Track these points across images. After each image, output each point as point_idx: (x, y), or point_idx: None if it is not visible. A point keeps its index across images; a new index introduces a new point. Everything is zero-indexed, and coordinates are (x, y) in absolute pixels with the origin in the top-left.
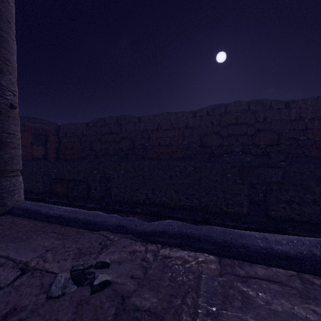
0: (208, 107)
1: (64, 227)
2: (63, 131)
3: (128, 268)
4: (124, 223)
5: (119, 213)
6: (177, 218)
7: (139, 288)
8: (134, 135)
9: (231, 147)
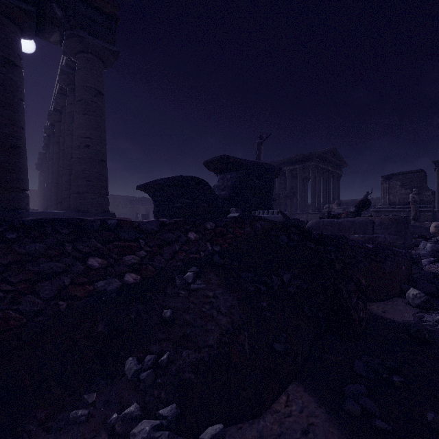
0: None
1: None
2: None
3: None
4: None
5: None
6: None
7: None
8: None
9: None
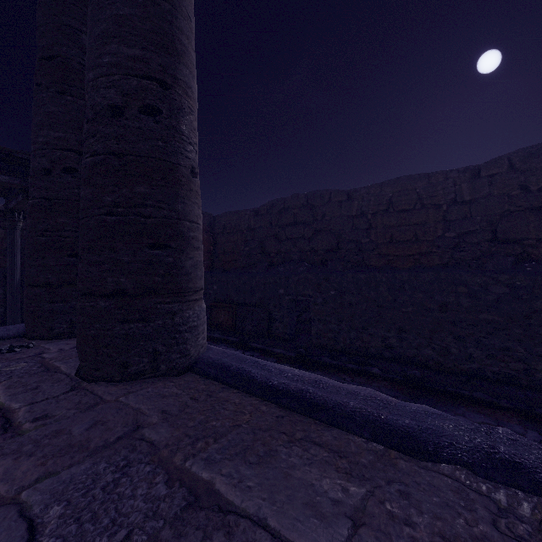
0: (514, 152)
1: (327, 430)
2: (220, 225)
3: None
4: (510, 454)
5: (334, 373)
6: (476, 401)
7: None
8: (338, 225)
9: None
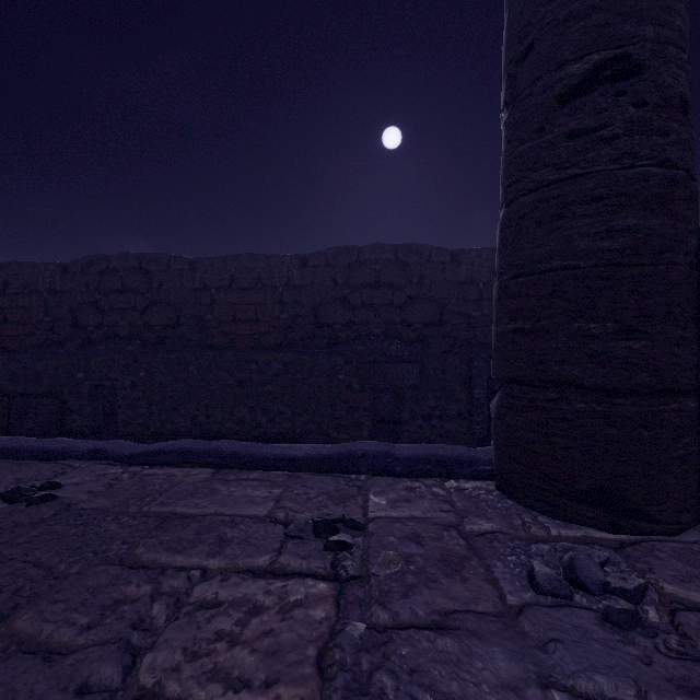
0: (329, 250)
1: None
2: None
3: (87, 487)
4: (102, 447)
5: None
6: None
7: (94, 498)
8: (179, 297)
9: (367, 326)
